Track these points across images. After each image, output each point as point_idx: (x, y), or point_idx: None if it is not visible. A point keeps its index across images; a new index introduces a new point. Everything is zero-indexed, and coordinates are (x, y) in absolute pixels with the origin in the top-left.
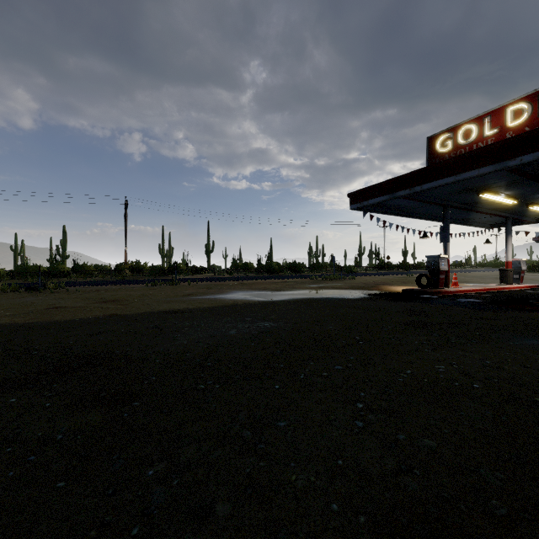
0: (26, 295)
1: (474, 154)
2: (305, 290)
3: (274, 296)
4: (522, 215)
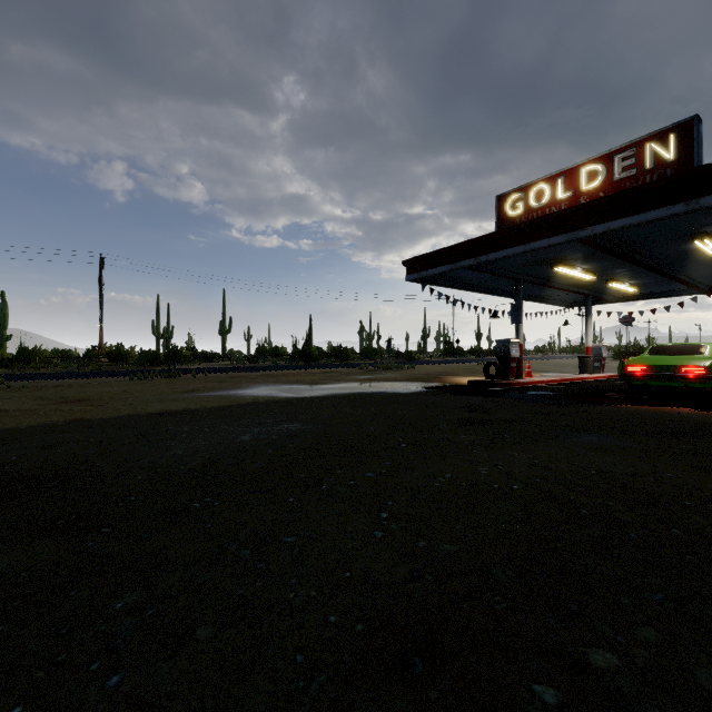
0: None
1: (544, 221)
2: (349, 383)
3: (308, 390)
4: (603, 292)
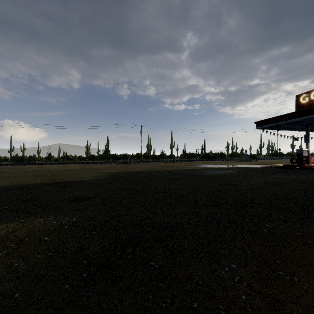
0: (129, 165)
1: None
2: (234, 165)
3: (222, 166)
4: None
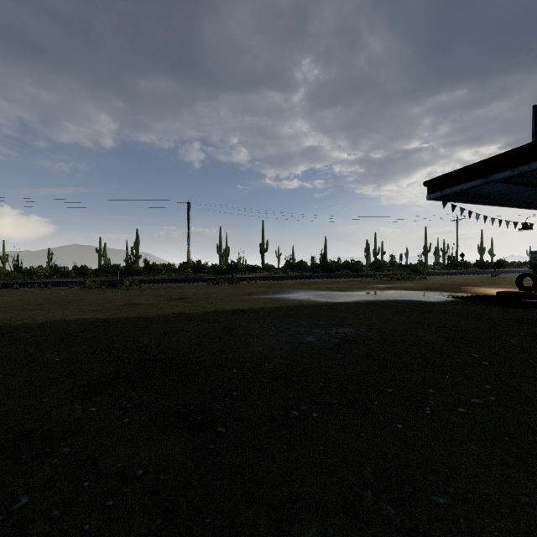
0: (107, 291)
1: None
2: (372, 291)
3: (339, 296)
4: None
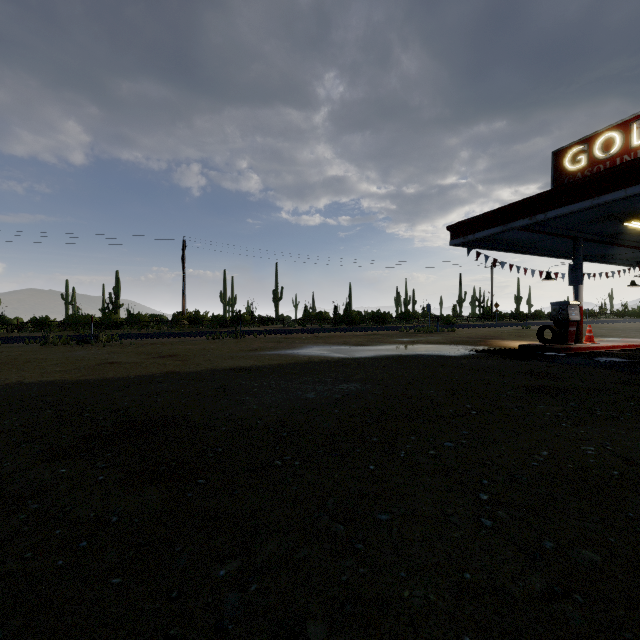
0: (77, 348)
1: (619, 170)
2: (394, 345)
3: (356, 351)
4: None
